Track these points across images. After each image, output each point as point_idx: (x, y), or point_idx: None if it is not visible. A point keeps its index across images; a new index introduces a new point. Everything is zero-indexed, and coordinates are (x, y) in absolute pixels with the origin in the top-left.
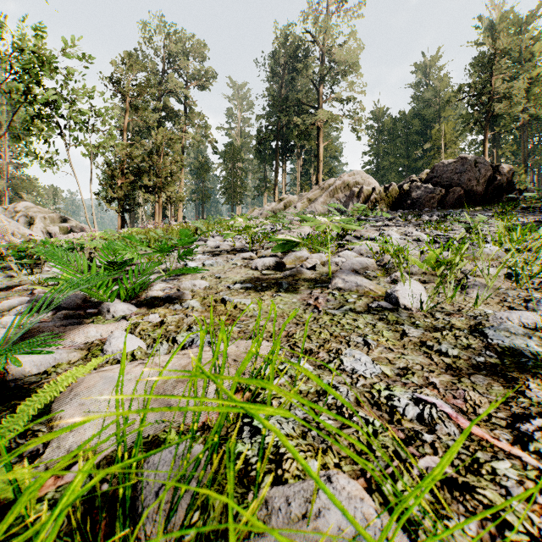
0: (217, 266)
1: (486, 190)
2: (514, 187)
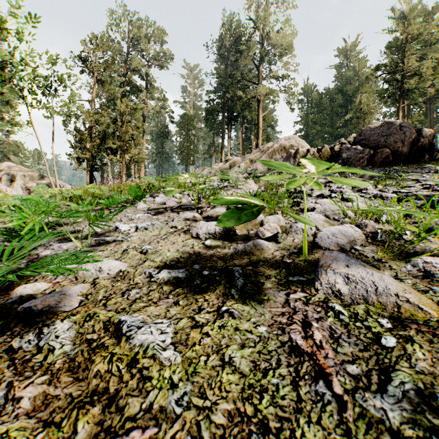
0: (152, 229)
1: (410, 150)
2: (434, 148)
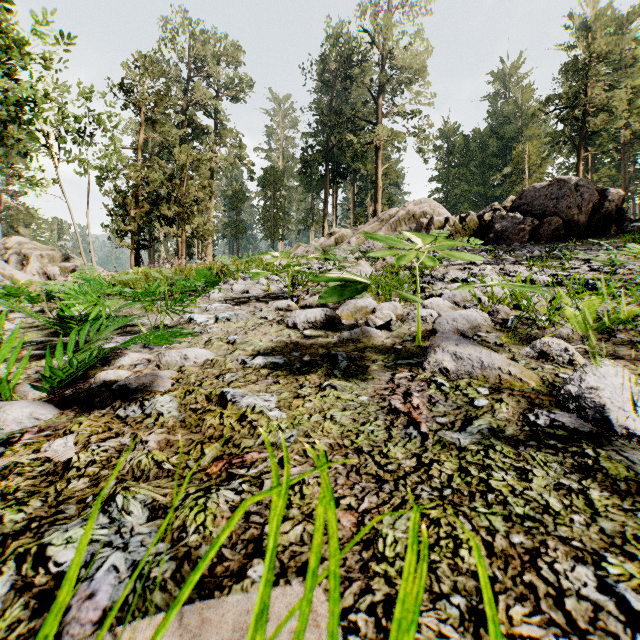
0: (236, 321)
1: (590, 220)
2: (624, 217)
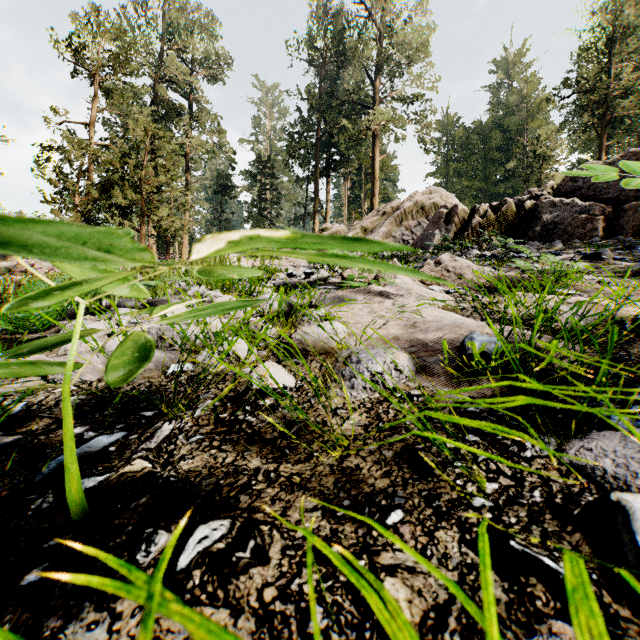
0: None
1: None
2: None
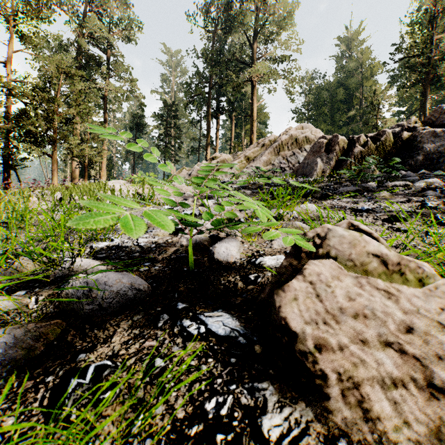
0: None
1: None
2: None
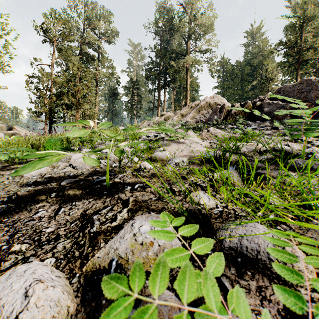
0: None
1: None
2: None
